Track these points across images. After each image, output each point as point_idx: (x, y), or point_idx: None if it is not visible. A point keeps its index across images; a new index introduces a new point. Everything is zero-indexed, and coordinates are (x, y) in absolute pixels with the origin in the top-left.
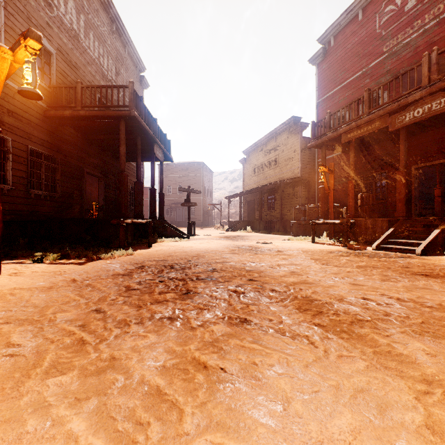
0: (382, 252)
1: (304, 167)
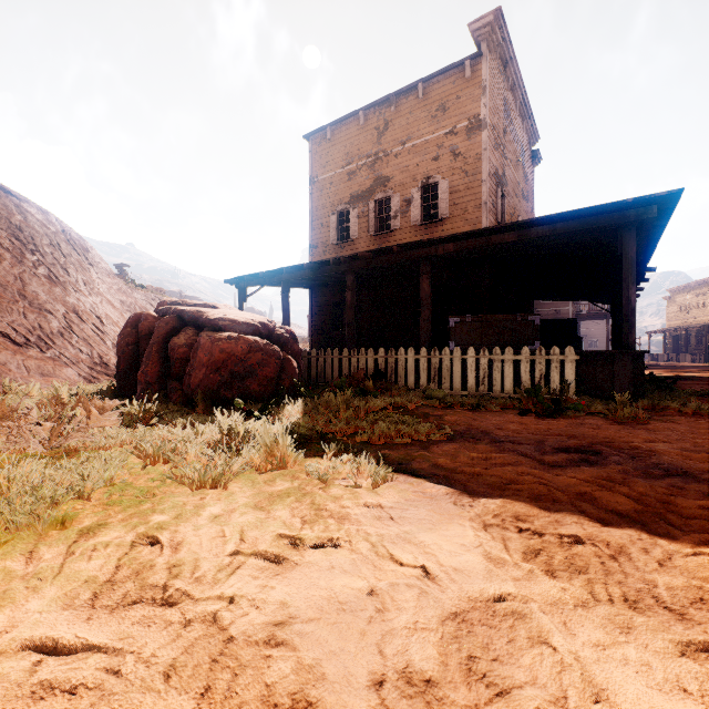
0: None
1: None
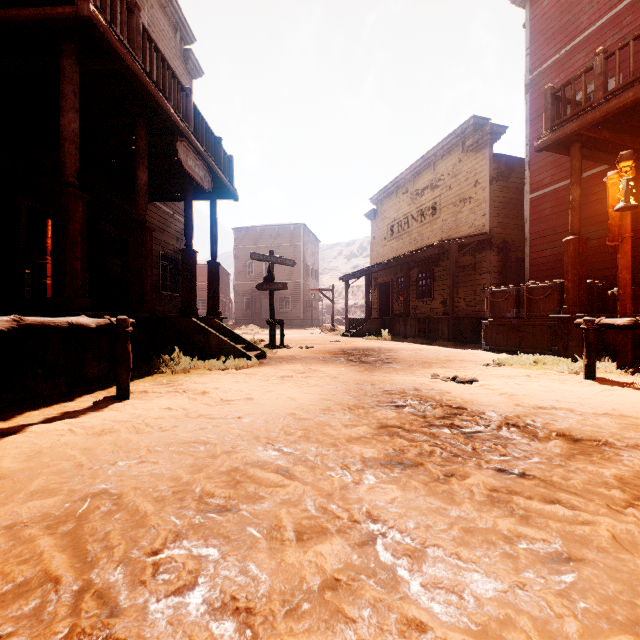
0: None
1: (496, 214)
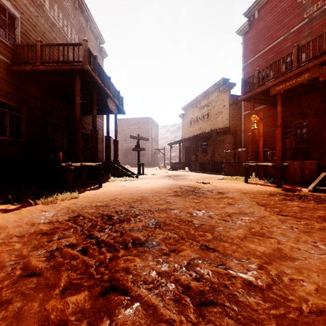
0: (321, 194)
1: (232, 119)
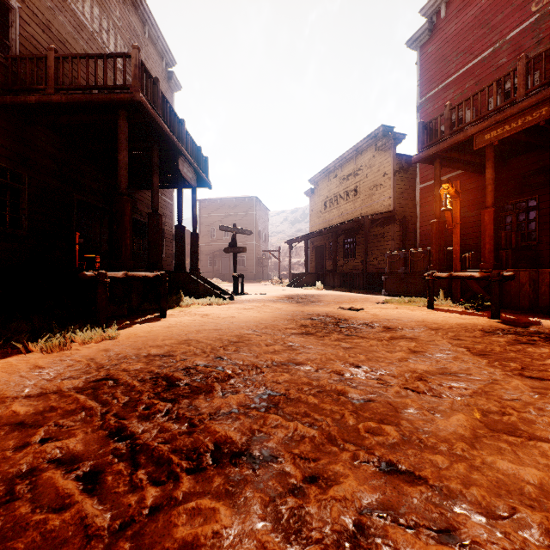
0: None
1: (399, 197)
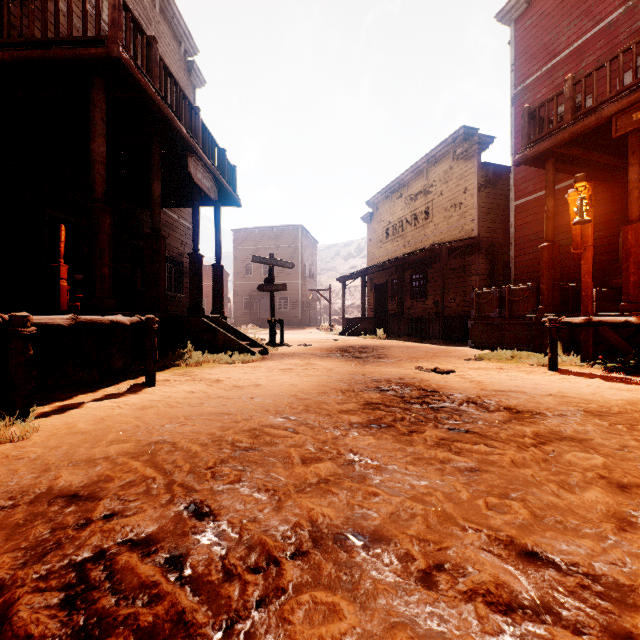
0: None
1: (485, 220)
